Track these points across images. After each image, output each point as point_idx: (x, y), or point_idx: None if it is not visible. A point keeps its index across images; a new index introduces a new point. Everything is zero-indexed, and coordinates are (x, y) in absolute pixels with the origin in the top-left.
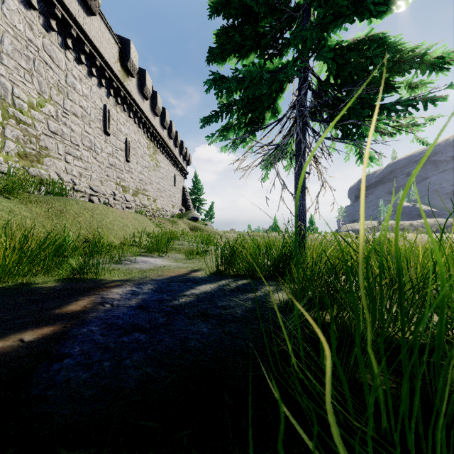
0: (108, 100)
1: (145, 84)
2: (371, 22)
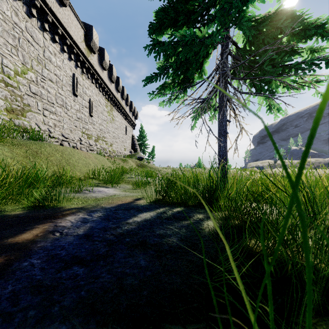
0: (76, 70)
1: (103, 59)
2: None
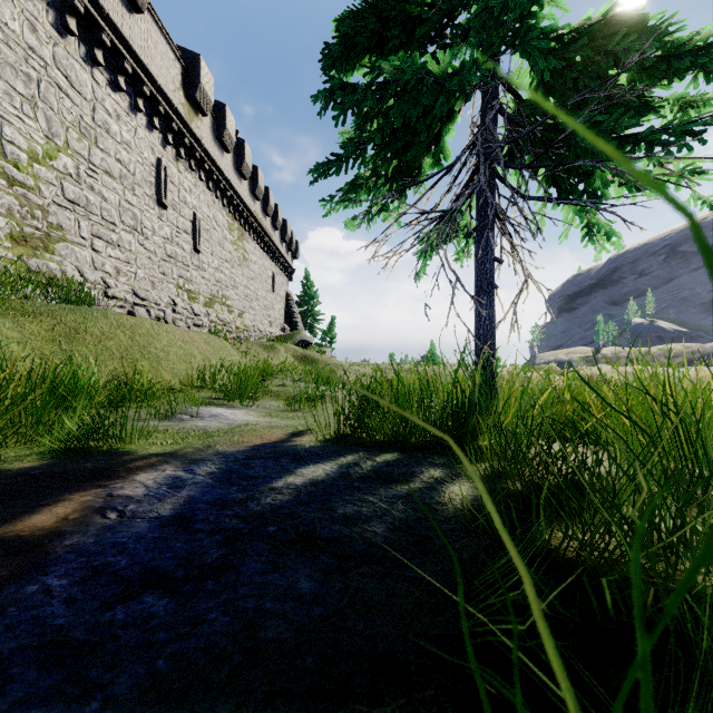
0: (164, 151)
1: (224, 127)
2: None
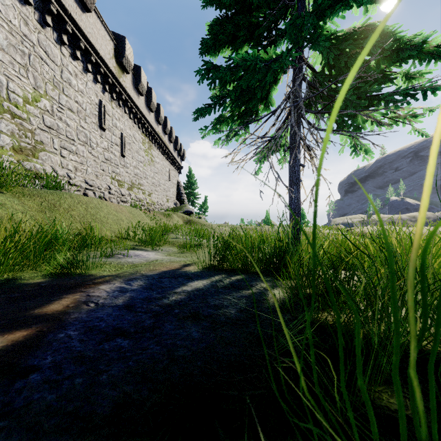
0: (103, 96)
1: (140, 81)
2: (367, 11)
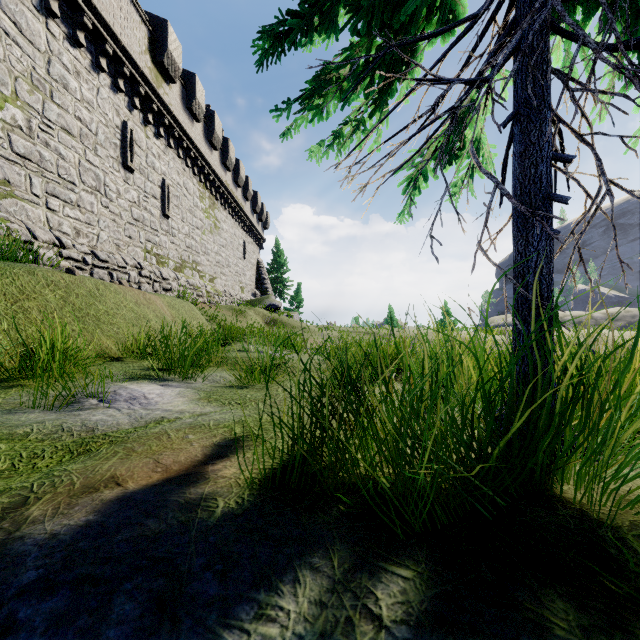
0: (130, 115)
1: (194, 96)
2: None
